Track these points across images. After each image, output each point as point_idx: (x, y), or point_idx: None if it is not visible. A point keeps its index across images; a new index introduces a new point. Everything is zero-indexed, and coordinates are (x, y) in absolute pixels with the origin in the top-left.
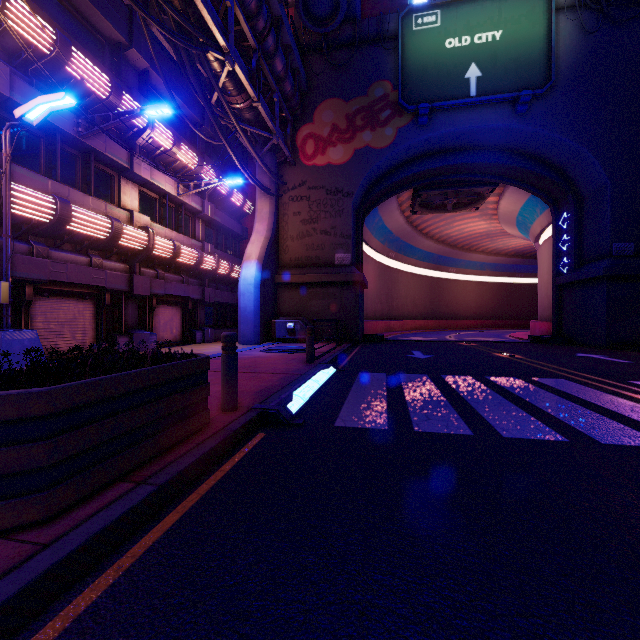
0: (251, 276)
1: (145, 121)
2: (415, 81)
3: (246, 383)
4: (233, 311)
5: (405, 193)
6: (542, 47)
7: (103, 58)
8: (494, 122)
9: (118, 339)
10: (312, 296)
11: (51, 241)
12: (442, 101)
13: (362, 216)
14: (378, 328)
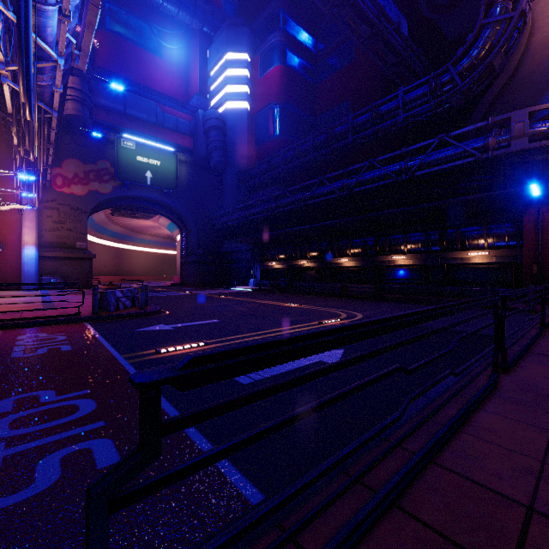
0: (33, 254)
1: None
2: (123, 169)
3: None
4: None
5: None
6: (174, 174)
7: None
8: (157, 196)
9: None
10: (62, 264)
11: None
12: (136, 182)
13: None
14: None
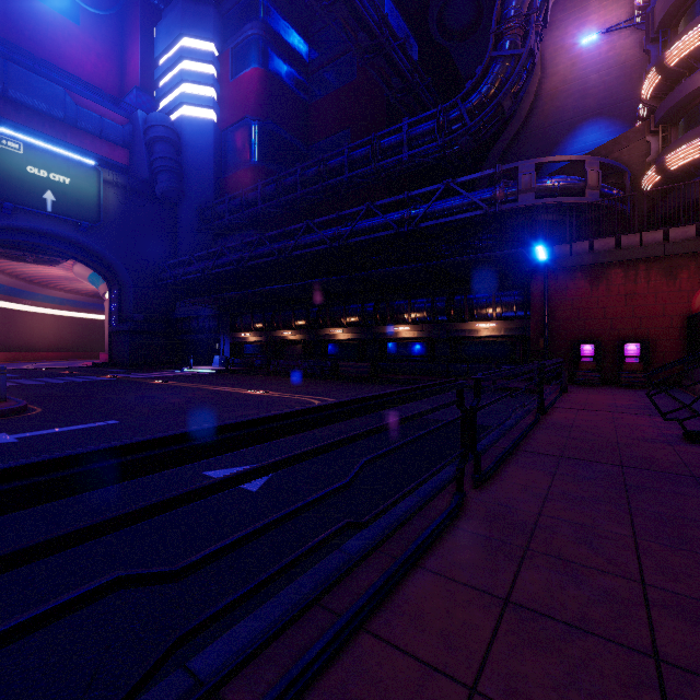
0: None
1: None
2: (0, 183)
3: None
4: None
5: None
6: (96, 200)
7: None
8: (65, 231)
9: None
10: None
11: None
12: (25, 206)
13: None
14: None
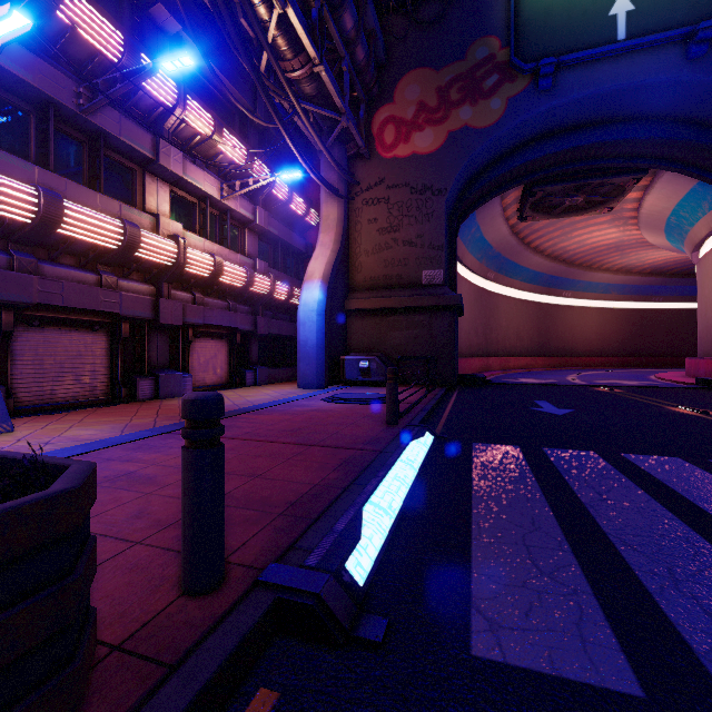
0: (313, 300)
1: (174, 97)
2: (534, 30)
3: (279, 473)
4: (295, 346)
5: (512, 193)
6: None
7: (121, 17)
8: (653, 75)
9: (138, 382)
10: (392, 326)
11: (44, 252)
12: (574, 52)
13: (456, 223)
14: (474, 366)
